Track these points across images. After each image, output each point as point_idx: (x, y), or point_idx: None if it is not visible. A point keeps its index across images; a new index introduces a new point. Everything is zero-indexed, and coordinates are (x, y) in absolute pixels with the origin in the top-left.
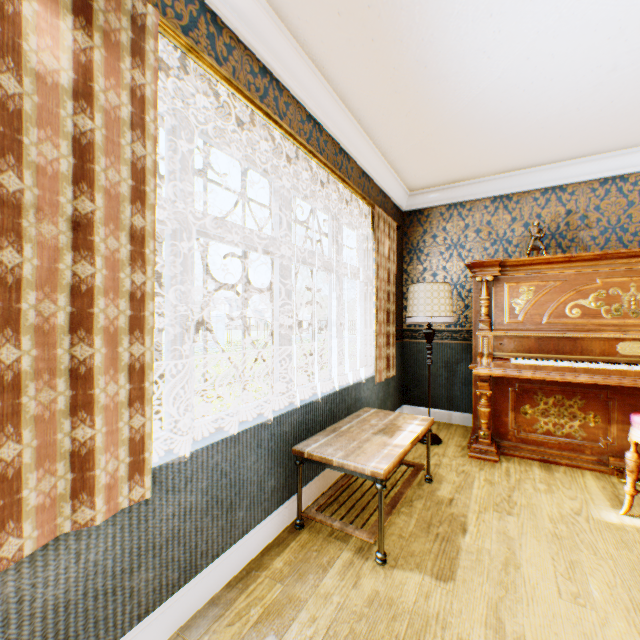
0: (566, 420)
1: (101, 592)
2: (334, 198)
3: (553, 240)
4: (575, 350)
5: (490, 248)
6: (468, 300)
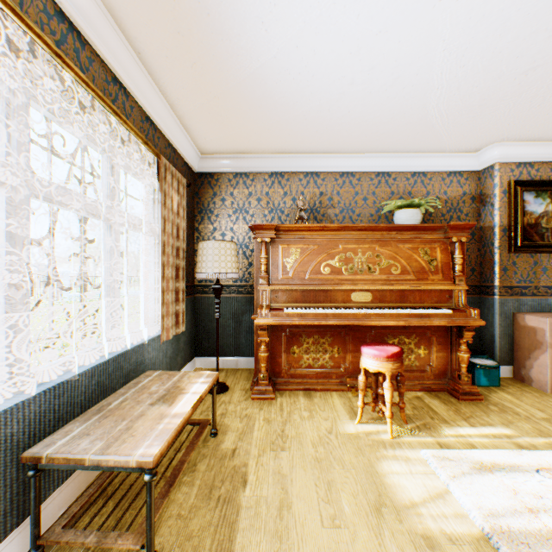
0: (321, 354)
1: None
2: (106, 133)
3: (312, 214)
4: (327, 299)
5: (269, 215)
6: (252, 259)
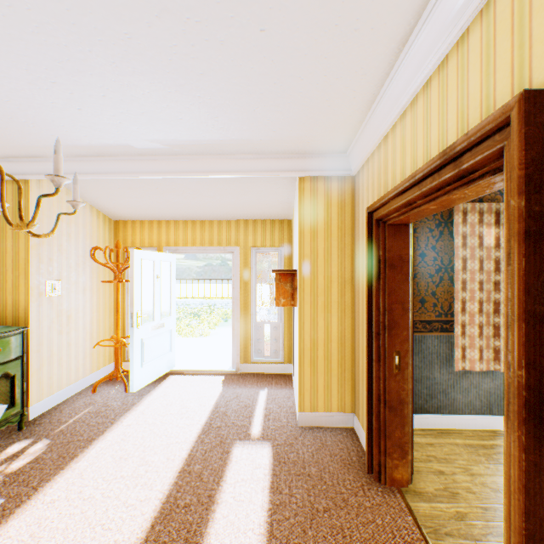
0: None
1: (498, 395)
2: None
3: None
4: None
5: None
6: None
